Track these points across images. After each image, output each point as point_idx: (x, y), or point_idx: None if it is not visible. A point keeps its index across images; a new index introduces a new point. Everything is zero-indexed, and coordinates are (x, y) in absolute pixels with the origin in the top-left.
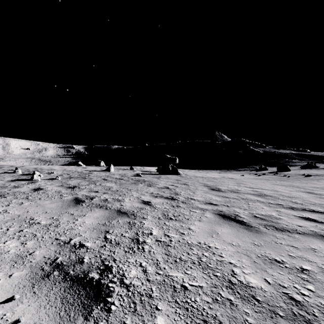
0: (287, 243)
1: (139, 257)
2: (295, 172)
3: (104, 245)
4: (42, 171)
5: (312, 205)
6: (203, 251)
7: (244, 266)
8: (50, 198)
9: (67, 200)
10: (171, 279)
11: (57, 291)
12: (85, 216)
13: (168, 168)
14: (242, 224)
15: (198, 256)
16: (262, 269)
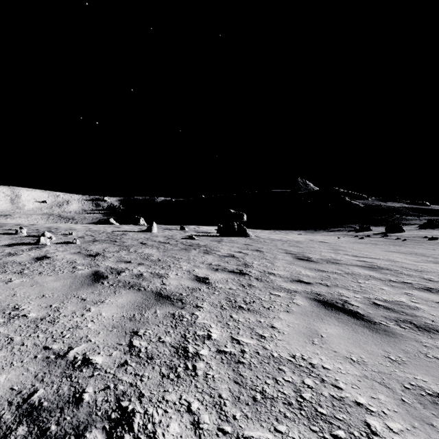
0: None
1: (186, 390)
2: (412, 233)
3: (125, 362)
4: (56, 231)
5: None
6: (302, 375)
7: (387, 412)
8: (56, 272)
9: (81, 275)
10: None
11: None
12: (103, 303)
13: (233, 227)
14: (358, 317)
15: (295, 388)
16: (424, 420)
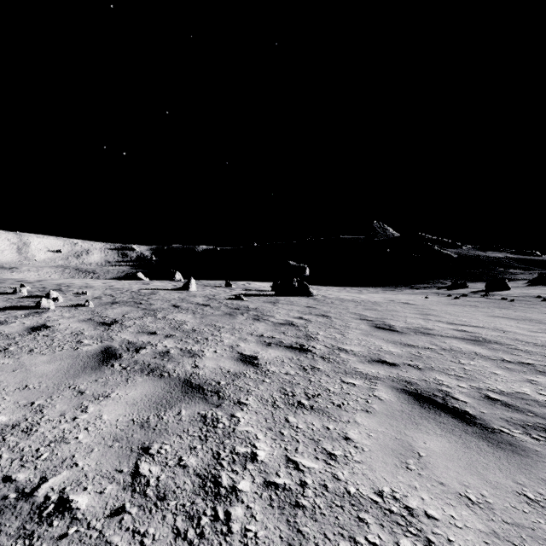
0: None
1: None
2: (520, 291)
3: (121, 507)
4: (67, 290)
5: None
6: (395, 531)
7: None
8: (52, 349)
9: (85, 353)
10: None
11: None
12: (108, 398)
13: (292, 284)
14: (468, 421)
15: None
16: None
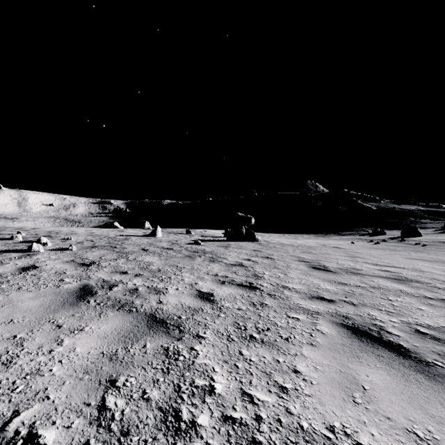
0: None
1: None
2: (430, 238)
3: (86, 443)
4: (56, 236)
5: None
6: None
7: None
8: (38, 287)
9: (66, 290)
10: None
11: None
12: (82, 331)
13: (241, 232)
14: (404, 354)
15: None
16: None
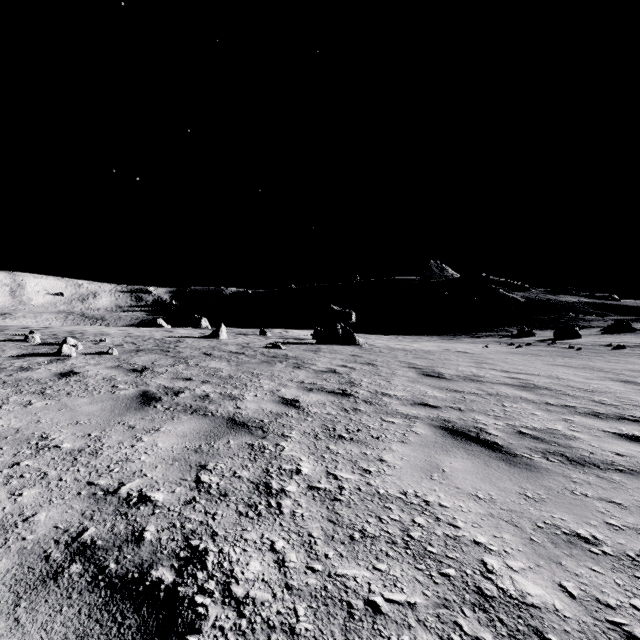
0: (598, 495)
1: (269, 529)
2: (591, 340)
3: (192, 499)
4: (82, 337)
5: (638, 408)
6: (413, 513)
7: (509, 551)
8: (90, 393)
9: (124, 396)
10: (343, 584)
11: (72, 616)
12: (158, 431)
13: (336, 331)
14: (495, 449)
15: (402, 527)
16: (552, 559)
